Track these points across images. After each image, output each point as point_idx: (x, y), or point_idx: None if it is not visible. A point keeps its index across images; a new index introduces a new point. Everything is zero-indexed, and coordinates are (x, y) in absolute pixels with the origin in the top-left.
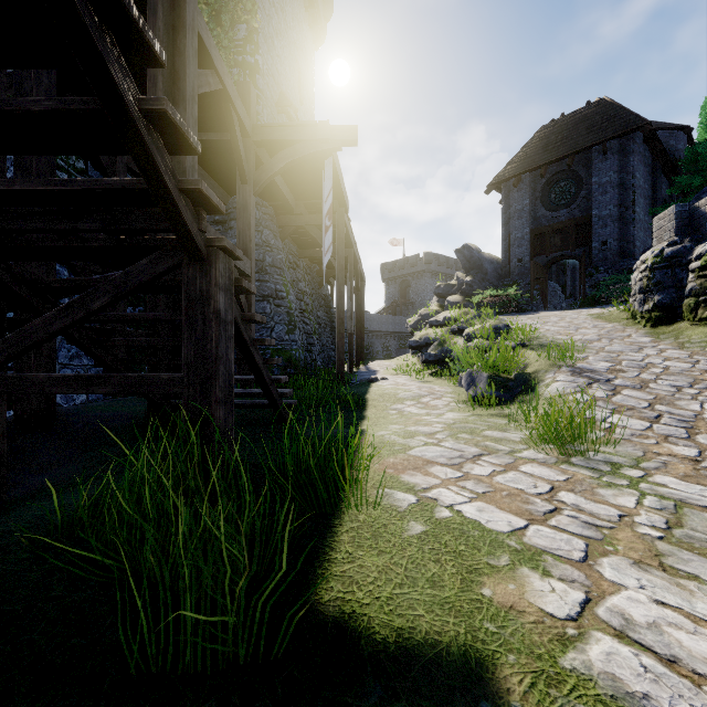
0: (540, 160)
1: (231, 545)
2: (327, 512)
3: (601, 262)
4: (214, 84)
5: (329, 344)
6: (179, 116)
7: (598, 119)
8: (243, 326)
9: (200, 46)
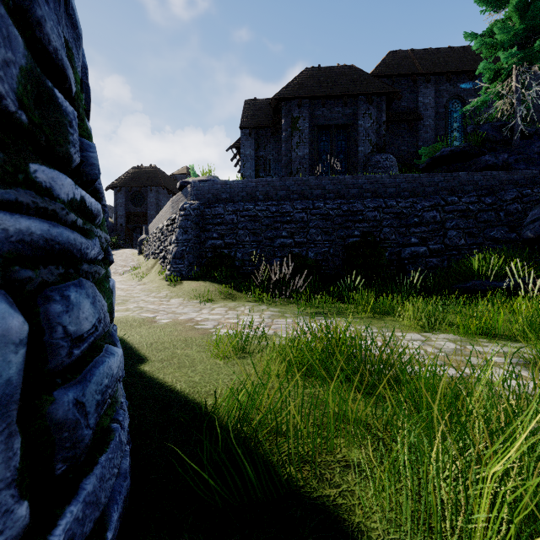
0: (130, 184)
1: None
2: None
3: None
4: None
5: None
6: None
7: (151, 175)
8: None
9: None
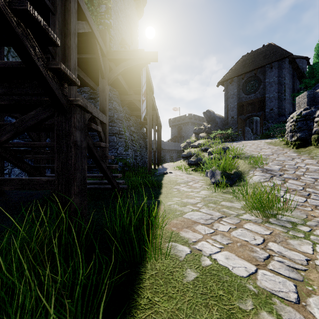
0: (242, 71)
1: (60, 315)
2: (137, 261)
3: (270, 118)
4: (87, 29)
5: (145, 155)
6: (40, 17)
7: (268, 53)
8: (95, 149)
9: (79, 9)
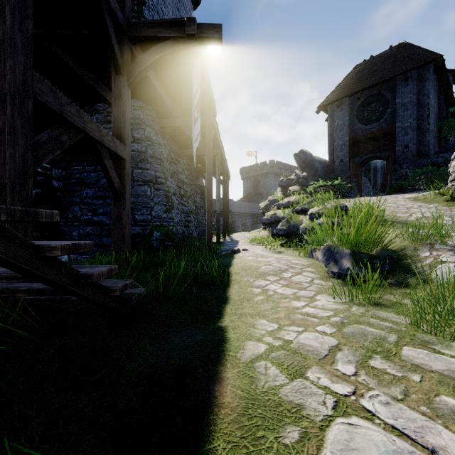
0: (357, 87)
1: None
2: None
3: (403, 161)
4: None
5: (204, 221)
6: None
7: (400, 57)
8: None
9: None
